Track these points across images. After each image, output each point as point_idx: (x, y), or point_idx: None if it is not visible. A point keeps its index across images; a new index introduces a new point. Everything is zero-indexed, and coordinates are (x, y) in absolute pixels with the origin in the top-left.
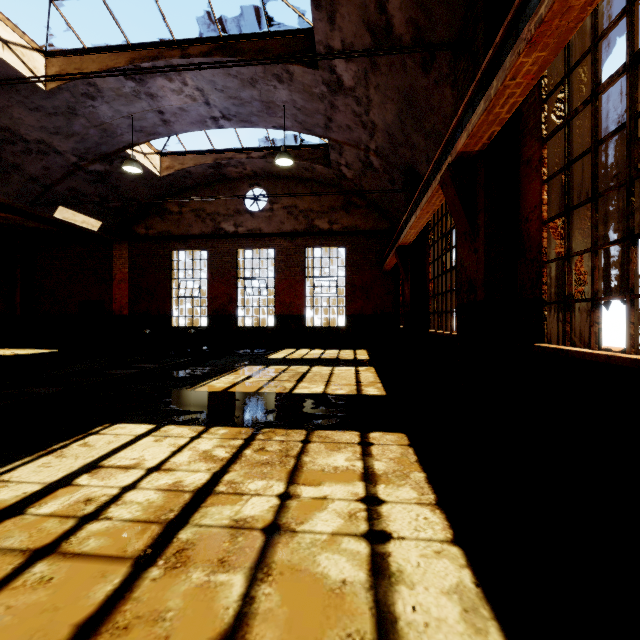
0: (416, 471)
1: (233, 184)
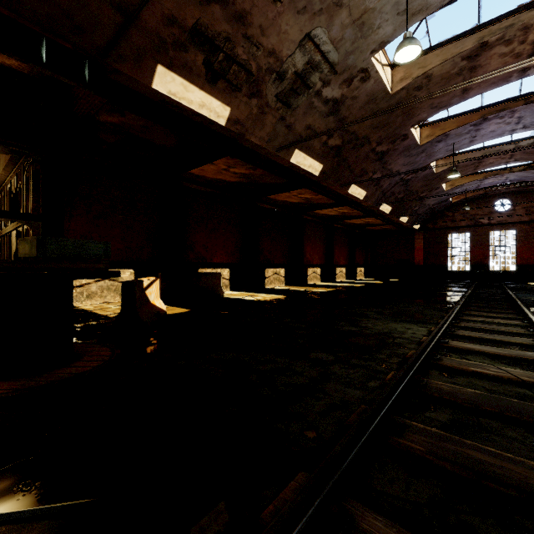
0: None
1: (487, 199)
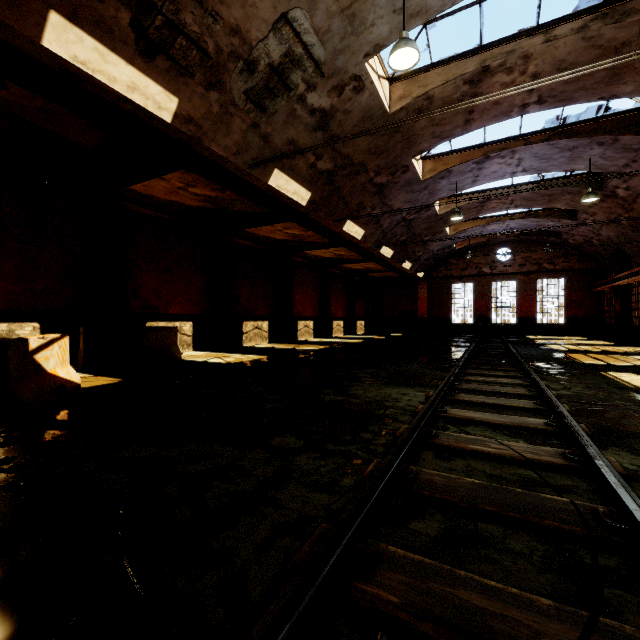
0: (639, 348)
1: (489, 247)
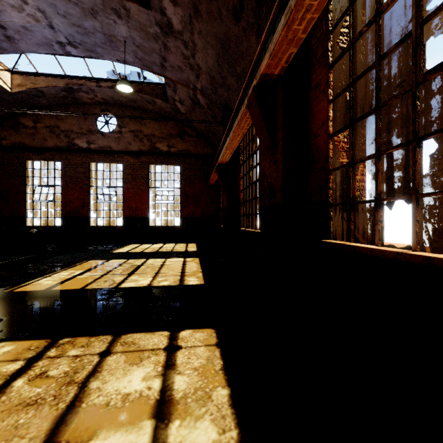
0: (220, 386)
1: (86, 108)
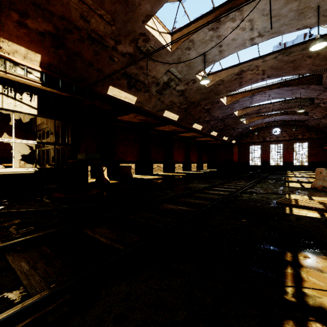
0: None
1: (269, 128)
